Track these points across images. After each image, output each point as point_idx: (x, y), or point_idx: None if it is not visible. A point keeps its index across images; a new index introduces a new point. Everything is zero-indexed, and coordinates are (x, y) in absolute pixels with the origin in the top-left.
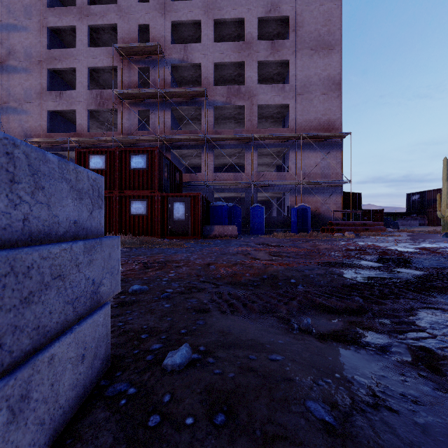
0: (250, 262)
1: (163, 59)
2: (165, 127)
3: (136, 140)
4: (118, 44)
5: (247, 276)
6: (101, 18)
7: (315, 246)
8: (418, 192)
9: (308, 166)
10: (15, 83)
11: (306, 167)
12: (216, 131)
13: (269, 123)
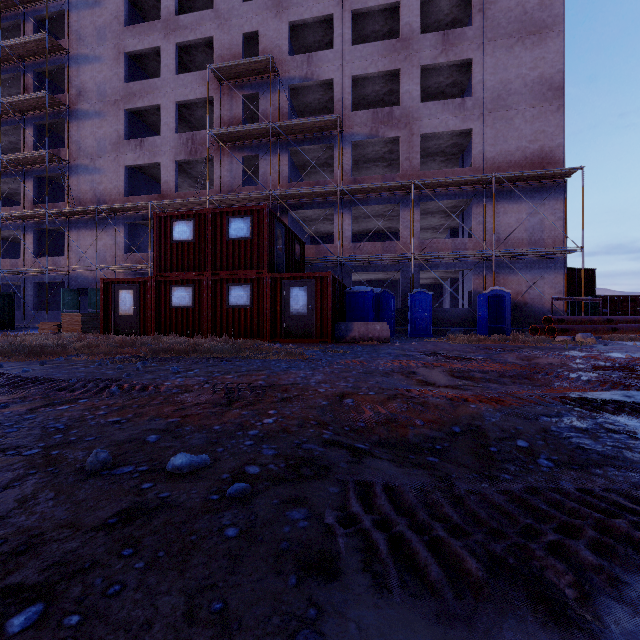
0: (420, 392)
1: (277, 80)
2: (280, 179)
3: (240, 199)
4: (215, 64)
5: (418, 425)
6: (192, 31)
7: (529, 358)
8: None
9: (505, 227)
10: (87, 133)
11: (502, 229)
12: (355, 180)
13: (437, 163)
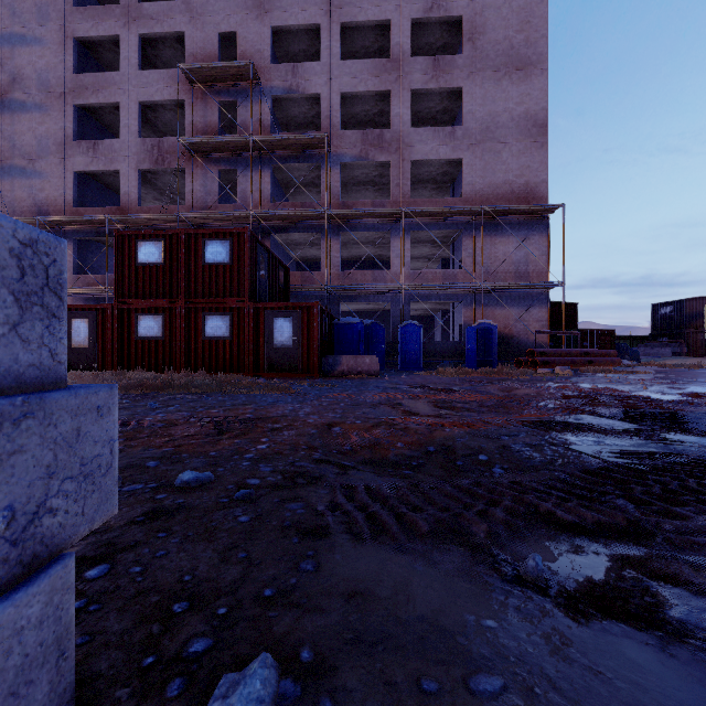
0: (403, 420)
1: (259, 88)
2: (262, 198)
3: (216, 218)
4: (186, 64)
5: (399, 447)
6: (159, 23)
7: (509, 390)
8: (671, 302)
9: (493, 260)
10: (23, 128)
11: (491, 261)
12: (344, 204)
13: (429, 191)
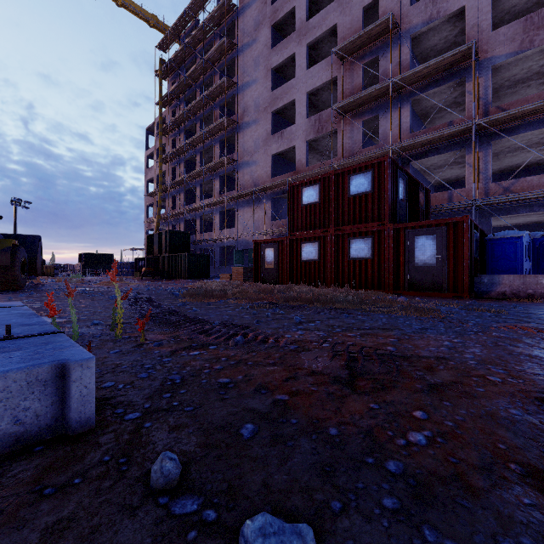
0: None
1: (397, 35)
2: (401, 132)
3: (360, 161)
4: (338, 46)
5: None
6: (319, 28)
7: None
8: None
9: None
10: (248, 138)
11: None
12: (497, 109)
13: None
